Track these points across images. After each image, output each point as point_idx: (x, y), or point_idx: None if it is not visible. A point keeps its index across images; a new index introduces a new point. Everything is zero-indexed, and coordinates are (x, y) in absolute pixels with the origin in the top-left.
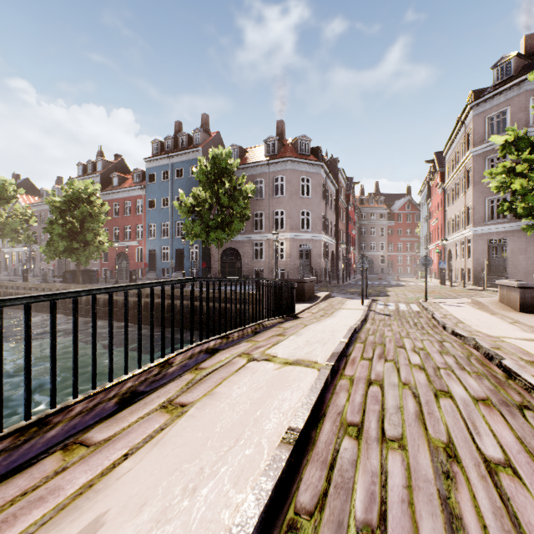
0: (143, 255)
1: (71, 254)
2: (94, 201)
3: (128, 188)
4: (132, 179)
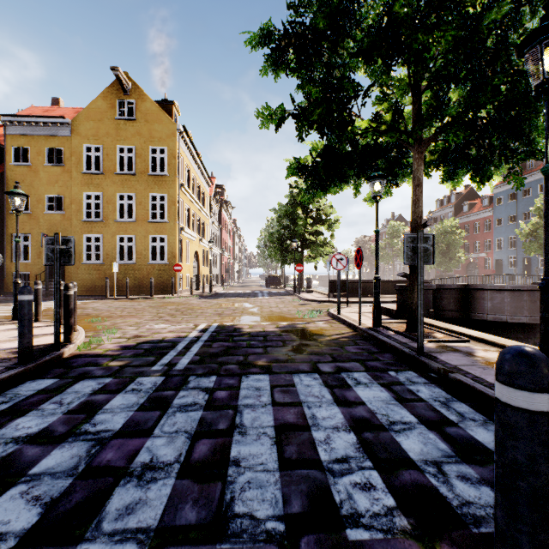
0: (490, 264)
1: (441, 265)
2: (455, 231)
3: (477, 212)
4: (479, 204)
